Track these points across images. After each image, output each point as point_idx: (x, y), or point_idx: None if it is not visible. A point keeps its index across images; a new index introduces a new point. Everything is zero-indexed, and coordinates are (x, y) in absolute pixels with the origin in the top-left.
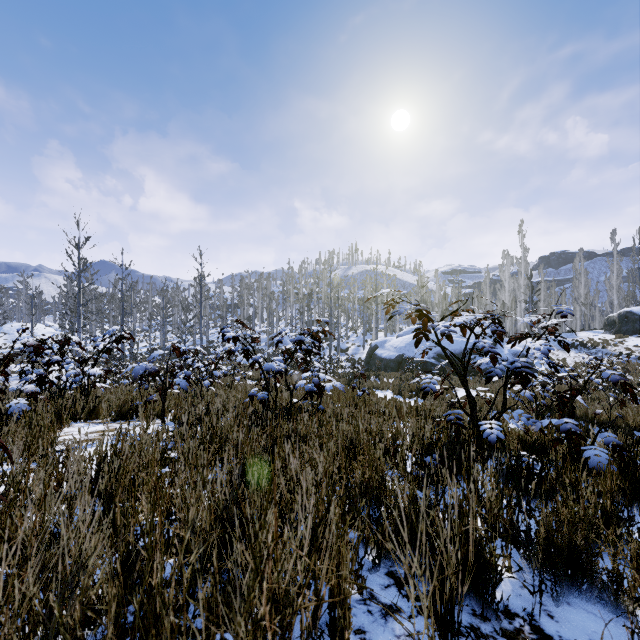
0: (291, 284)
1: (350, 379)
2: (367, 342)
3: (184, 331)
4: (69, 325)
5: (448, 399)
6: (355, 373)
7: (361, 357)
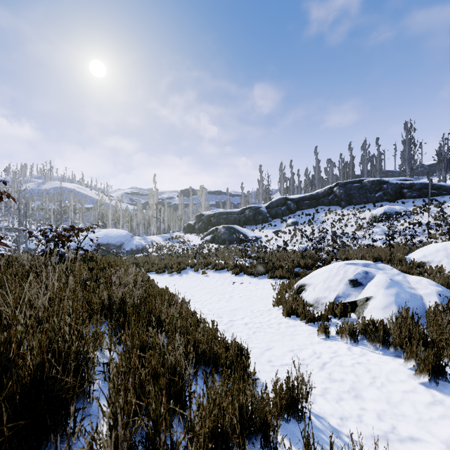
0: None
1: None
2: None
3: None
4: None
5: None
6: None
7: None
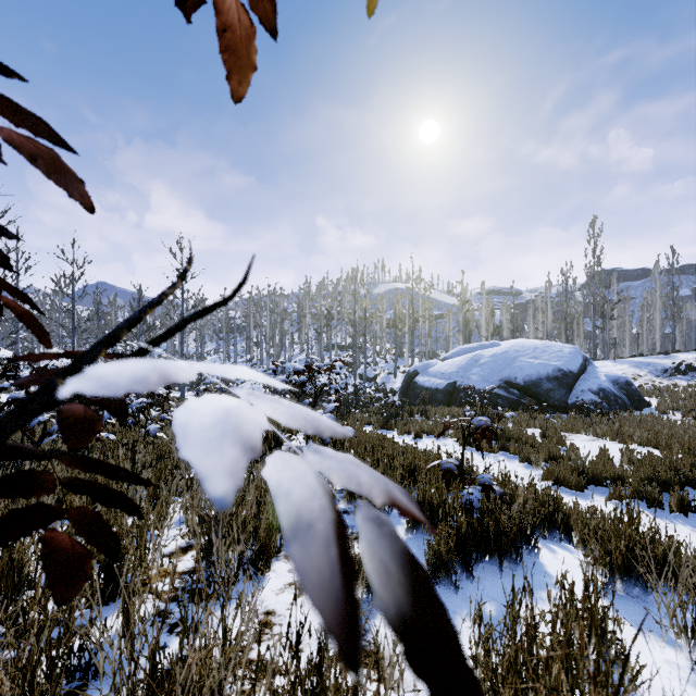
0: (307, 300)
1: (386, 418)
2: (399, 369)
3: (179, 357)
4: (2, 344)
5: (575, 459)
6: (392, 409)
7: (393, 387)
